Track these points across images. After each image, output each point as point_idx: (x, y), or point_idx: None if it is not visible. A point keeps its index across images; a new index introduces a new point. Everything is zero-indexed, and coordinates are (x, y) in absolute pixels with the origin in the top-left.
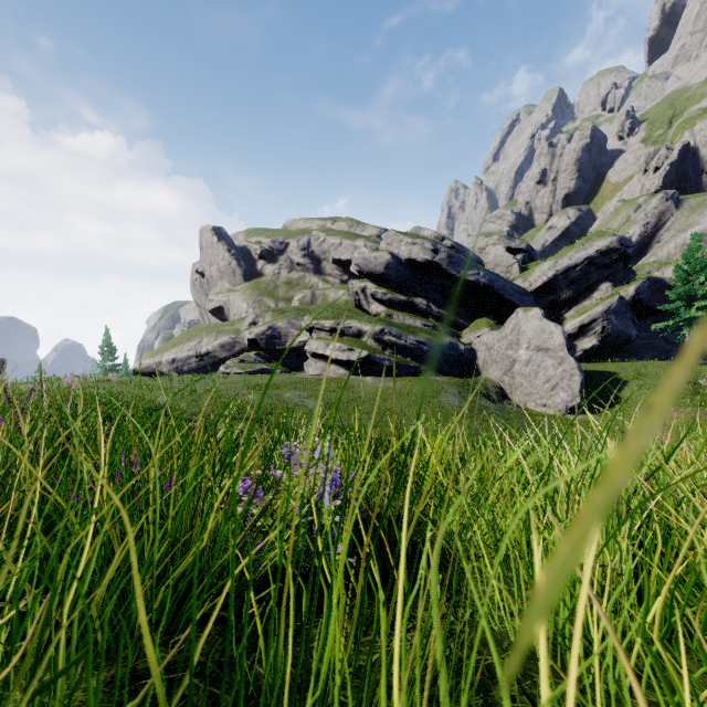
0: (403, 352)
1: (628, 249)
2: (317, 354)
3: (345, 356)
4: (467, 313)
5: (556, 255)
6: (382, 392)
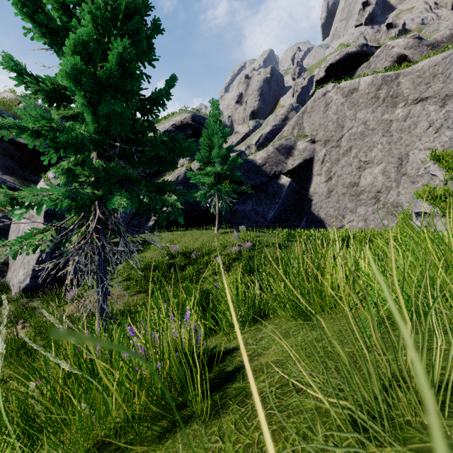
0: None
1: (203, 126)
2: None
3: None
4: None
5: None
6: None
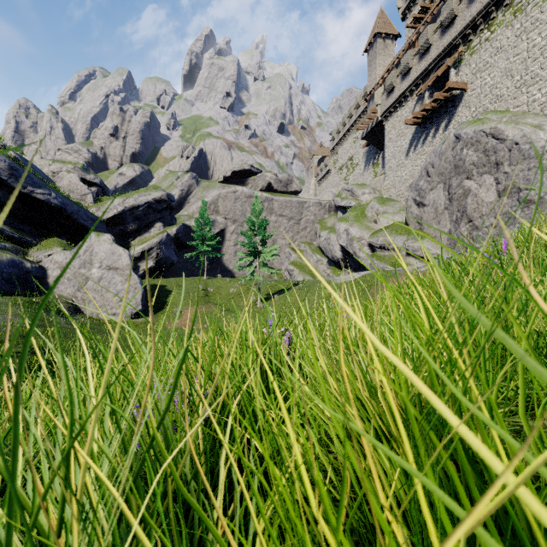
0: None
1: (172, 202)
2: None
3: None
4: (37, 231)
5: (125, 195)
6: None
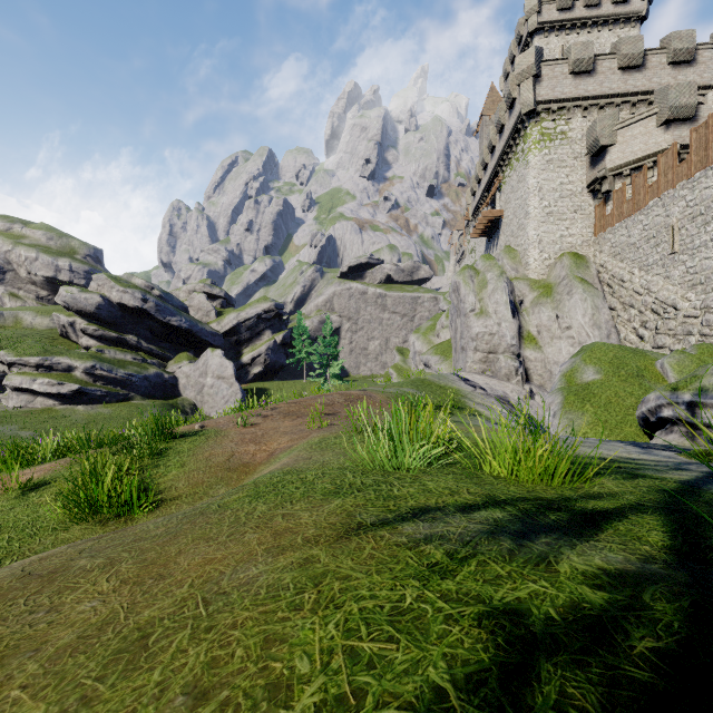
0: (114, 383)
1: (281, 310)
2: (21, 388)
3: (55, 389)
4: (174, 347)
5: (239, 309)
6: (95, 418)
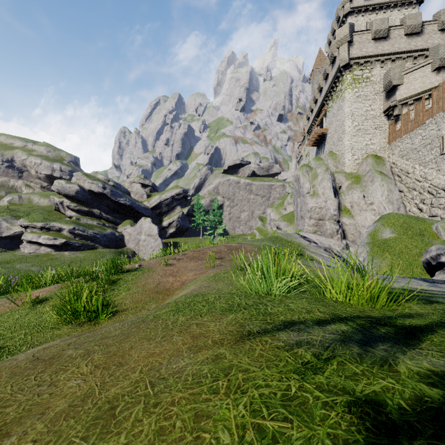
0: (86, 238)
1: (186, 194)
2: (32, 241)
3: (51, 242)
4: (122, 216)
5: (161, 193)
6: (75, 259)
